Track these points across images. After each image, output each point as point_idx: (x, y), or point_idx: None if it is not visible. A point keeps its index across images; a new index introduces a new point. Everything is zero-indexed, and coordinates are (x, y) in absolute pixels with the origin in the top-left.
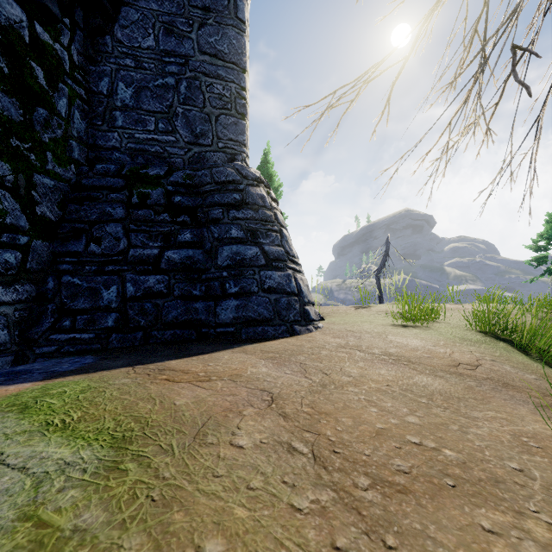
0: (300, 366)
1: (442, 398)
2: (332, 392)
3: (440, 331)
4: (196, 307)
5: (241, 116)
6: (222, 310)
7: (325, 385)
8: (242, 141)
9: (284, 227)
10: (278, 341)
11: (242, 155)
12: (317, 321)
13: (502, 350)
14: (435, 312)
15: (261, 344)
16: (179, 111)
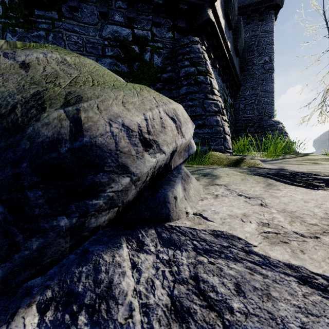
0: None
1: None
2: None
3: None
4: None
5: (272, 105)
6: None
7: None
8: (273, 112)
9: (287, 134)
10: None
11: (273, 116)
12: None
13: None
14: None
15: None
16: (255, 108)
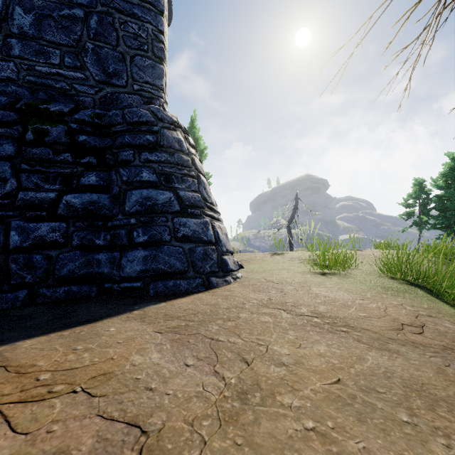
0: (210, 347)
1: (425, 405)
2: (258, 416)
3: (358, 279)
4: (98, 259)
5: (158, 59)
6: (128, 262)
7: (245, 395)
8: (160, 86)
9: (202, 173)
10: (190, 299)
11: (160, 100)
12: (236, 271)
13: (426, 300)
14: (347, 259)
15: (169, 303)
16: (89, 47)
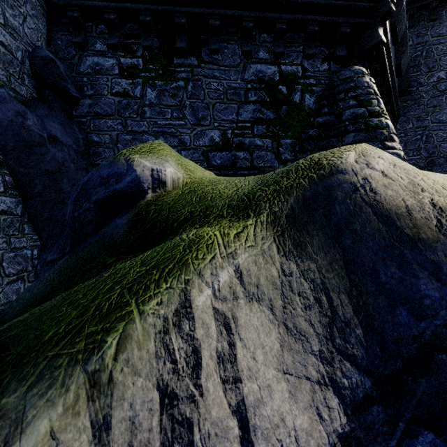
0: None
1: None
2: None
3: None
4: None
5: None
6: None
7: None
8: None
9: None
10: None
11: None
12: None
13: None
14: None
15: None
16: (422, 147)
